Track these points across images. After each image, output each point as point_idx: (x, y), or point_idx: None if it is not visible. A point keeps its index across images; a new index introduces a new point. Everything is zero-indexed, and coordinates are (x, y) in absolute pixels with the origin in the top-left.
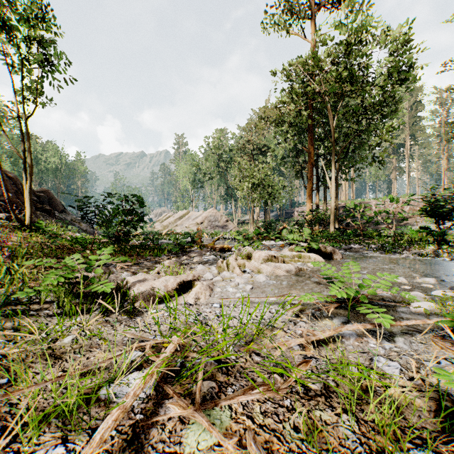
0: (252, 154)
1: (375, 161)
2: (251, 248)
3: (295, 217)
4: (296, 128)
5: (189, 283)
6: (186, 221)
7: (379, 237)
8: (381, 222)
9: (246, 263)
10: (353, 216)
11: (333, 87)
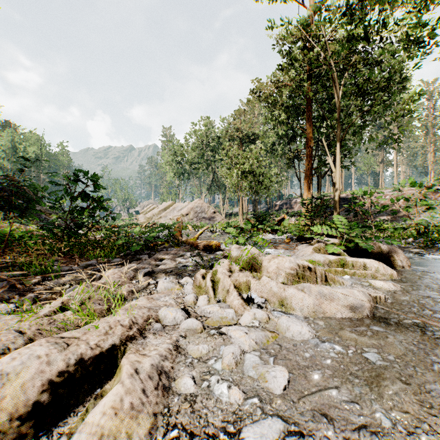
0: (240, 143)
1: (391, 138)
2: (254, 248)
3: (284, 209)
4: (289, 112)
5: (109, 352)
6: (170, 213)
7: (394, 229)
8: (378, 213)
9: (251, 282)
10: (362, 204)
11: (343, 46)
